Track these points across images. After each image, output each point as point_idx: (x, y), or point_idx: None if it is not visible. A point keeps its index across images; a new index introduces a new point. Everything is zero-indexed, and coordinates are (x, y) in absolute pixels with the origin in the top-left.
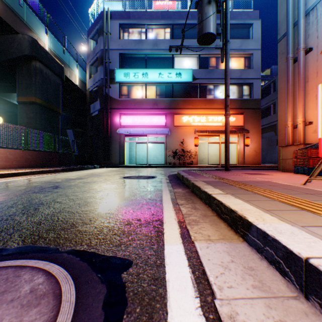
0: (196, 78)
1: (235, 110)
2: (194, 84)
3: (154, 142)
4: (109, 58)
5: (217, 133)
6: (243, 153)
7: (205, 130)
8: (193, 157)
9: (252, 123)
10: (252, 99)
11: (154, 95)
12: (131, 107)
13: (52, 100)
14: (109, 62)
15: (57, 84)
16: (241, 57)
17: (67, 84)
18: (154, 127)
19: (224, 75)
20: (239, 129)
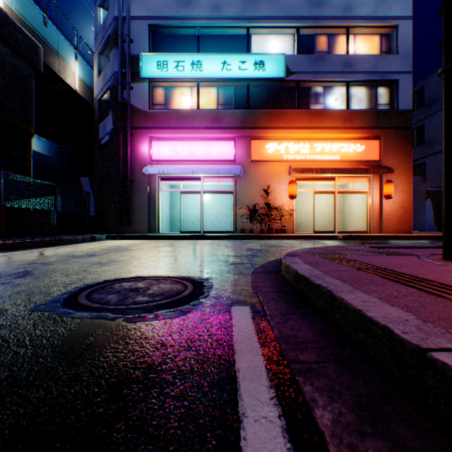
0: (293, 72)
1: (365, 131)
2: (288, 84)
3: (214, 190)
4: (129, 33)
5: (332, 173)
6: (380, 211)
7: (310, 168)
8: (286, 219)
9: (397, 155)
10: (396, 111)
11: (214, 105)
12: (170, 125)
13: (7, 103)
14: (129, 40)
15: (21, 74)
16: (375, 34)
17: (60, 90)
18: (214, 163)
19: (344, 66)
20: (372, 167)
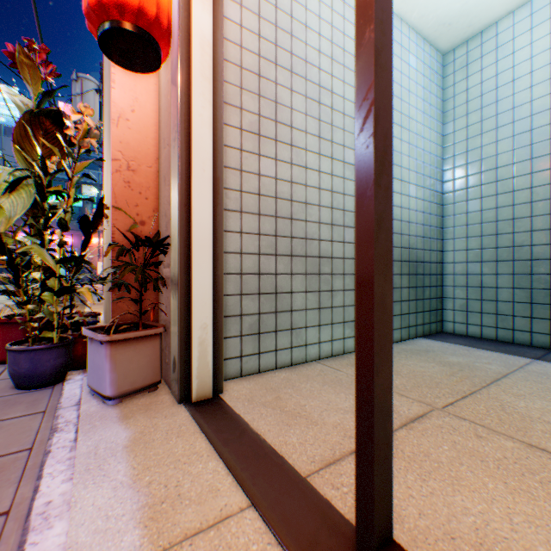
0: None
1: None
2: None
3: None
4: None
5: None
6: None
7: None
8: None
9: None
10: None
11: None
12: None
13: None
14: None
15: None
16: None
17: None
18: None
19: None
20: None
